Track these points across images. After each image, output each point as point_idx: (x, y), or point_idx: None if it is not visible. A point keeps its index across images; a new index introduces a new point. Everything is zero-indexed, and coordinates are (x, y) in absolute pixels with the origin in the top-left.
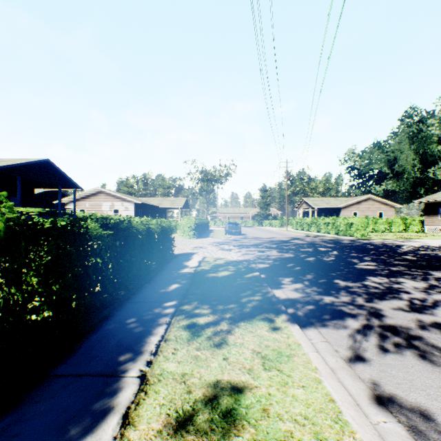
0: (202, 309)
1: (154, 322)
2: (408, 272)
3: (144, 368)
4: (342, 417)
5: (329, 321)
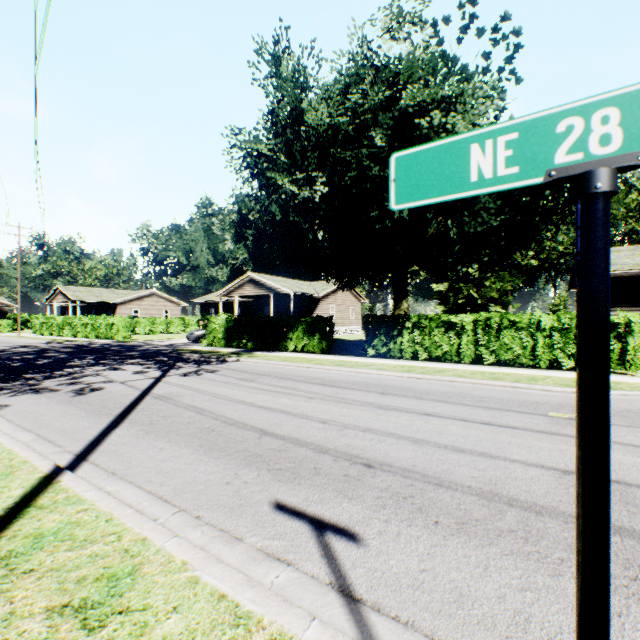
0: None
1: None
2: (111, 362)
3: None
4: None
5: None
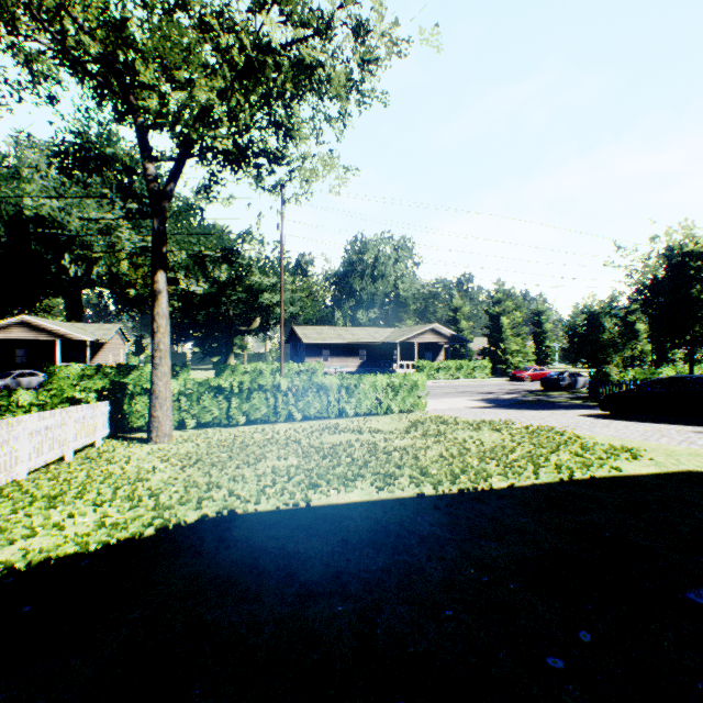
0: None
1: None
2: None
3: None
4: None
5: None
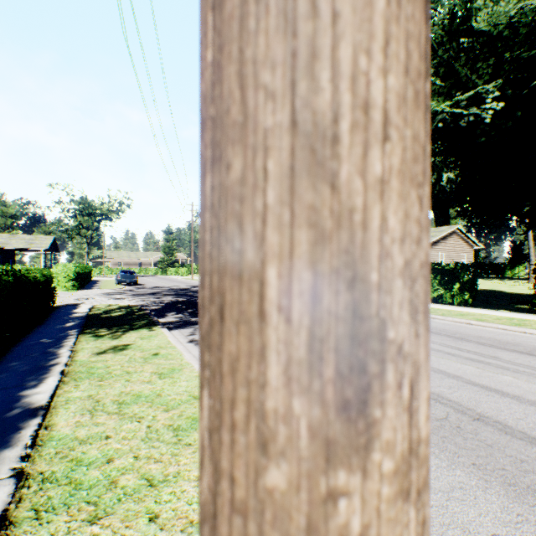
0: (102, 330)
1: (65, 338)
2: None
3: (71, 349)
4: (171, 343)
5: (188, 326)
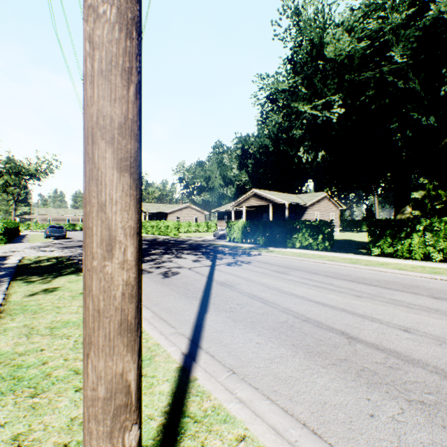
0: (33, 277)
1: None
2: (174, 252)
3: (4, 293)
4: None
5: None
